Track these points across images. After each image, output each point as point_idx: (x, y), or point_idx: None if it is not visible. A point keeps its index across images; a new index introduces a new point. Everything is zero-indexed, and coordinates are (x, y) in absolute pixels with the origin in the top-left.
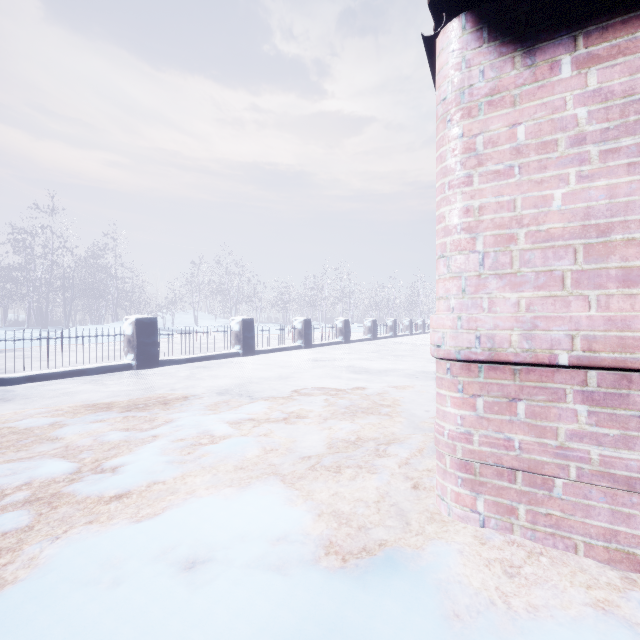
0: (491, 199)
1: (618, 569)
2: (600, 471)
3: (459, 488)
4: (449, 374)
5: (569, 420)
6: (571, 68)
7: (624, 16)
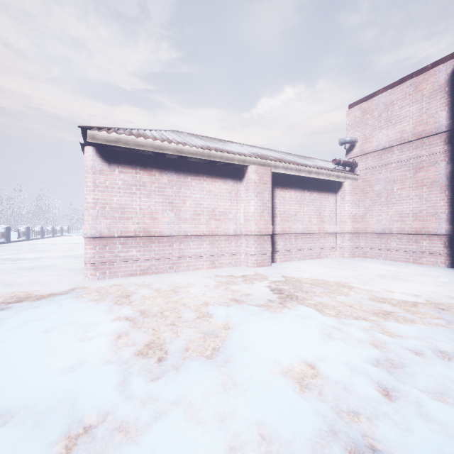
0: (100, 197)
1: (126, 277)
2: (123, 258)
3: (92, 271)
4: (89, 241)
5: (118, 249)
6: (118, 172)
7: (127, 166)
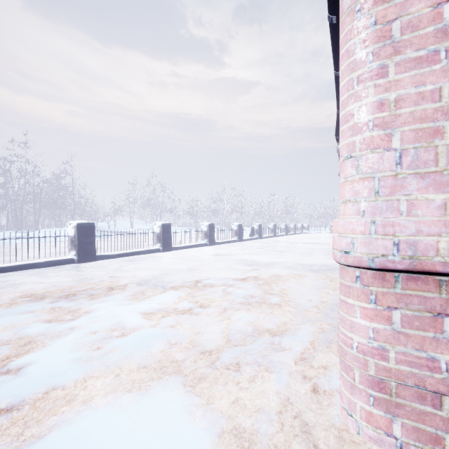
0: (410, 90)
1: None
2: None
3: (371, 407)
4: (358, 282)
5: None
6: None
7: None
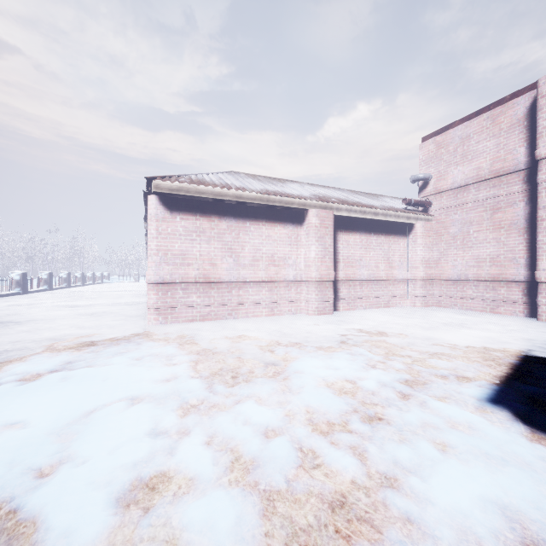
0: (163, 244)
1: (187, 323)
2: (184, 304)
3: (155, 316)
4: (152, 287)
5: (179, 294)
6: (179, 219)
7: (188, 212)
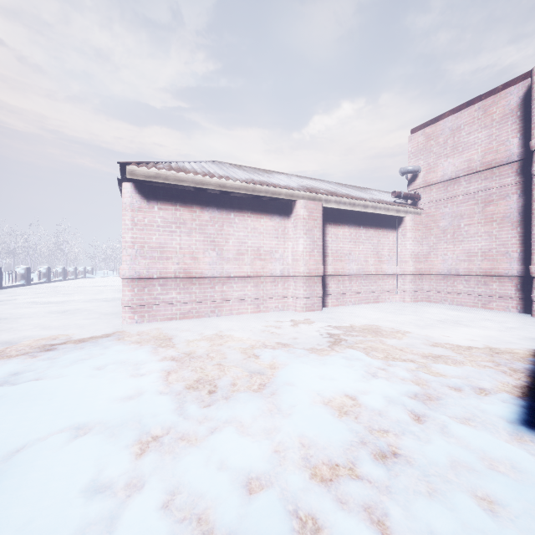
0: (139, 236)
1: (166, 321)
2: (163, 301)
3: (130, 314)
4: (127, 283)
5: (157, 291)
6: (157, 209)
7: (167, 202)
